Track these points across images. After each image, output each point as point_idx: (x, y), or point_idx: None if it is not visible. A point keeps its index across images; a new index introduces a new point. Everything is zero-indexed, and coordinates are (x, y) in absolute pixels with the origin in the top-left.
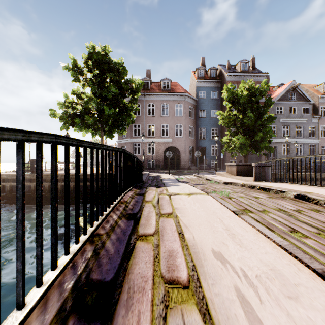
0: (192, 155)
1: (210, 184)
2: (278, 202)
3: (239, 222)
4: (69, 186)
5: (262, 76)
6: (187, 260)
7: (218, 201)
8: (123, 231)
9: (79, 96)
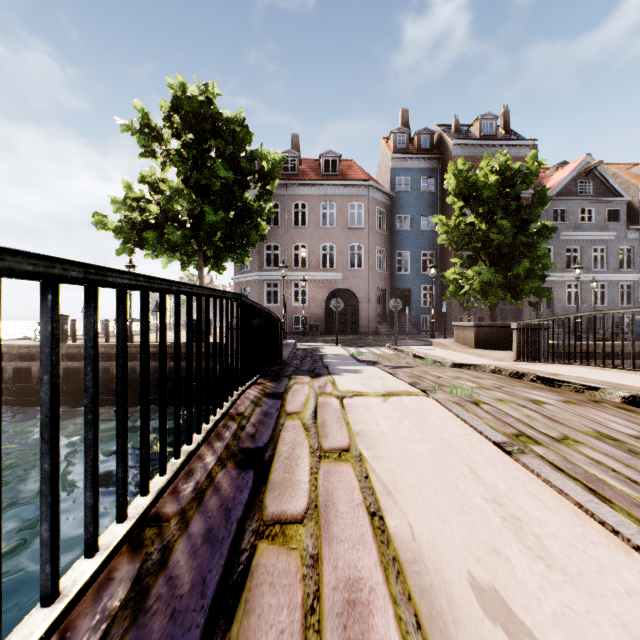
0: (382, 305)
1: (423, 366)
2: (591, 416)
3: (520, 478)
4: (58, 401)
5: (525, 146)
6: (402, 622)
7: (453, 413)
8: (224, 506)
9: (154, 186)
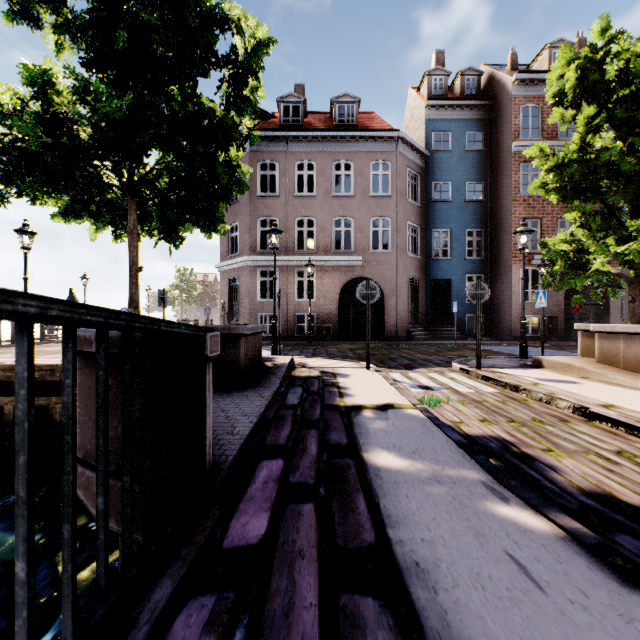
0: (414, 301)
1: None
2: None
3: None
4: None
5: None
6: None
7: None
8: None
9: None
